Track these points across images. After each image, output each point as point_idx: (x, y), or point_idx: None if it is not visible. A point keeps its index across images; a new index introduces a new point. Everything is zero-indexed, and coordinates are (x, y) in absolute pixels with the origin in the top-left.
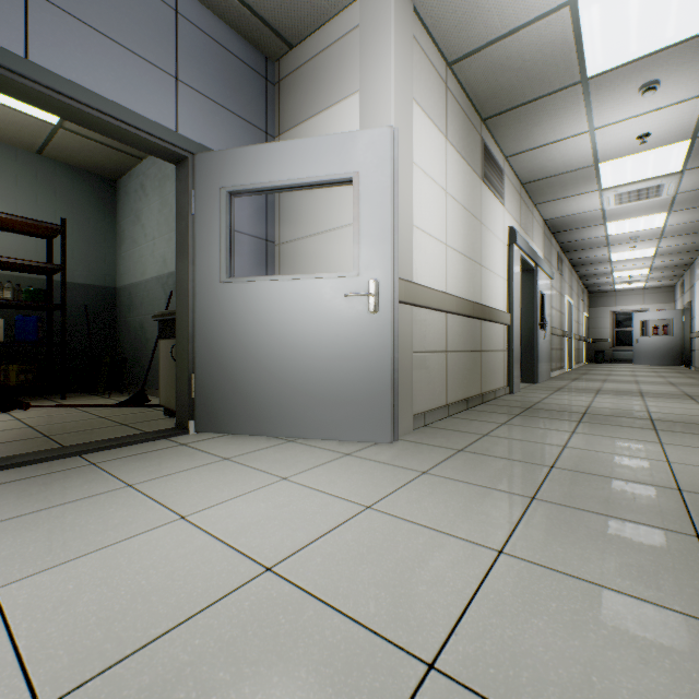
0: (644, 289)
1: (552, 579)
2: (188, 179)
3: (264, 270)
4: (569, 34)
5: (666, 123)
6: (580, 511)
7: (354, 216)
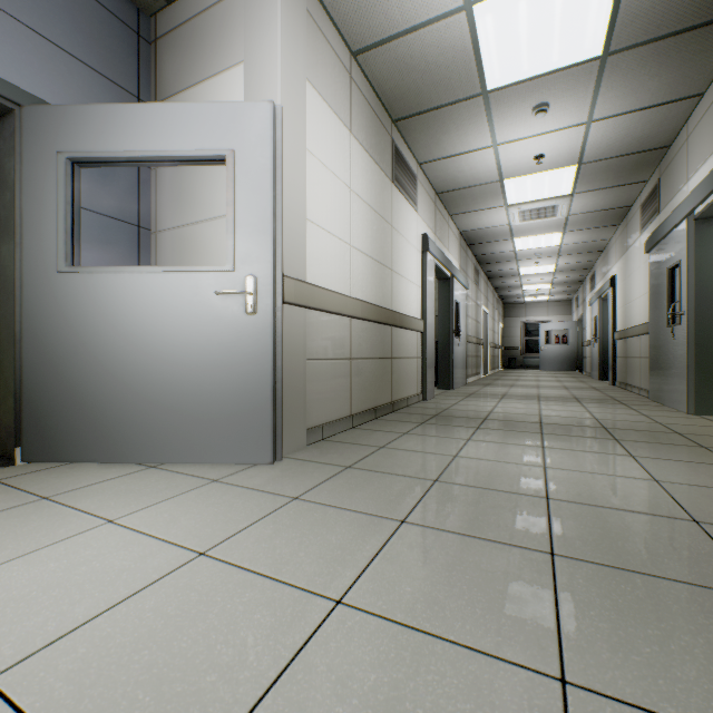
0: (549, 302)
1: (385, 635)
2: (14, 138)
3: (136, 261)
4: (468, 41)
5: (557, 147)
6: (446, 534)
7: (228, 201)
